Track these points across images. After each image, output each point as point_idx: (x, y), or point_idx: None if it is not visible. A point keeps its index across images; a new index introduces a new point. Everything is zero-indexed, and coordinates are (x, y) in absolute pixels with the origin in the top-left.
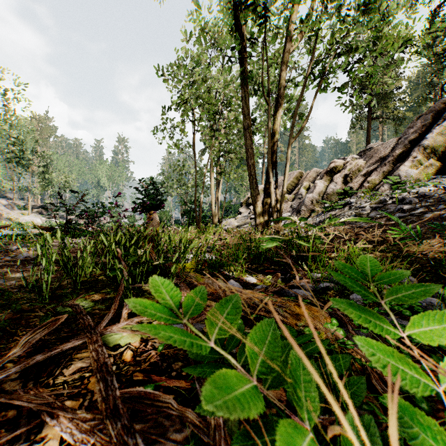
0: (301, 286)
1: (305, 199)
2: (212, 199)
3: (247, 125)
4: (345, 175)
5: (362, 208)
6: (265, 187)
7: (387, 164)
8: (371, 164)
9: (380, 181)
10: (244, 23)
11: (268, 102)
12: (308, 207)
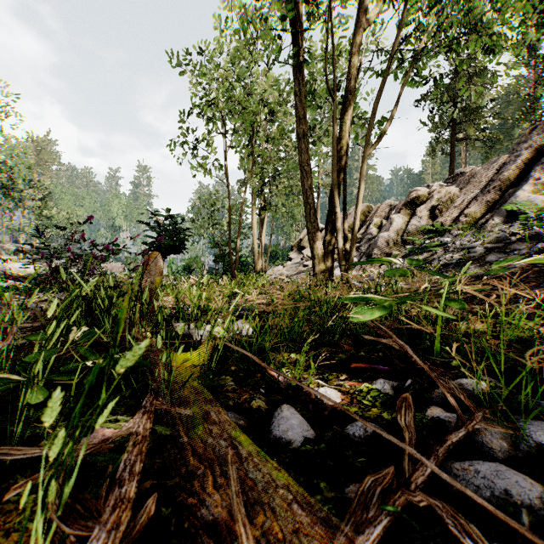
0: (474, 434)
1: (378, 240)
2: (255, 241)
3: (301, 132)
4: (432, 208)
5: (471, 248)
6: (328, 221)
7: (491, 191)
8: (467, 192)
9: (483, 214)
10: None
11: (333, 96)
12: (382, 250)
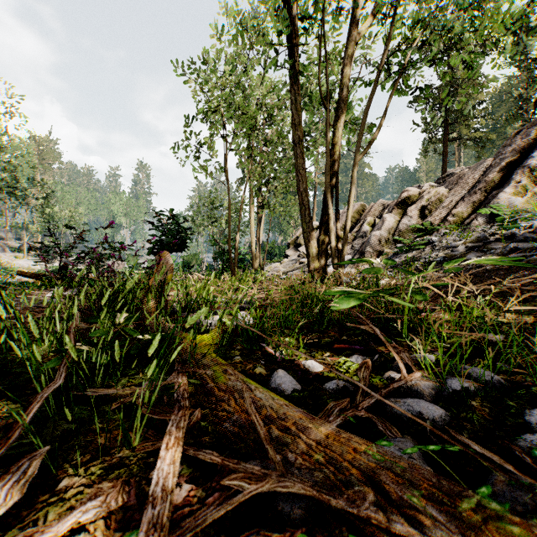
0: (413, 386)
1: (371, 238)
2: (252, 239)
3: (297, 138)
4: (422, 207)
5: (453, 247)
6: (322, 221)
7: (477, 192)
8: (455, 193)
9: (469, 214)
10: (294, 1)
11: (326, 106)
12: (374, 248)
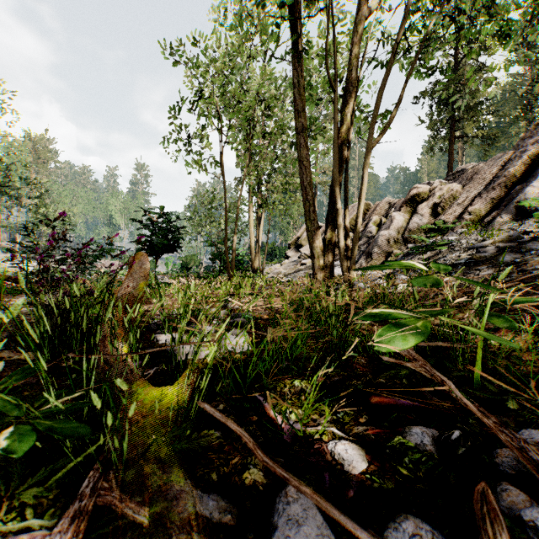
0: None
1: (379, 238)
2: (252, 239)
3: (300, 125)
4: (434, 205)
5: (481, 248)
6: (328, 218)
7: (496, 188)
8: (471, 189)
9: (487, 212)
10: None
11: (334, 87)
12: (382, 248)
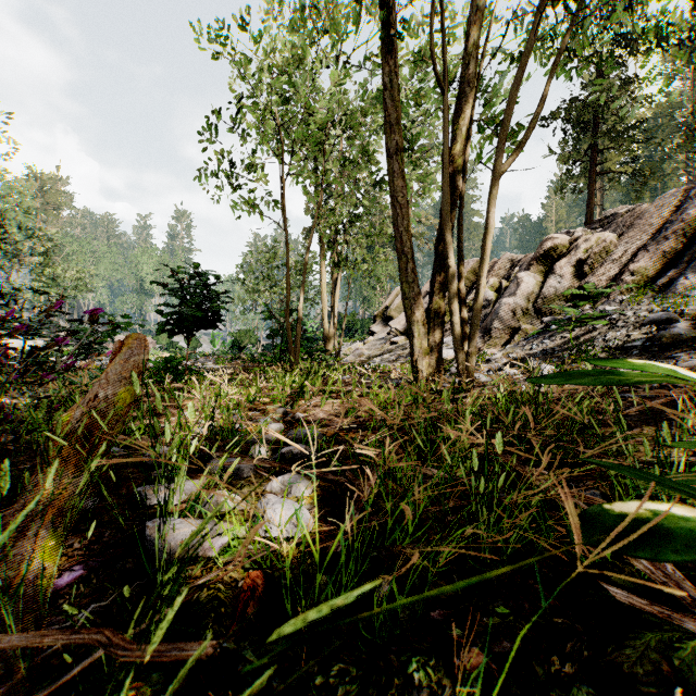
0: None
1: (500, 308)
2: (325, 309)
3: (393, 145)
4: (577, 262)
5: (667, 324)
6: (434, 280)
7: (669, 238)
8: (631, 240)
9: (657, 271)
10: None
11: (444, 85)
12: (506, 323)
